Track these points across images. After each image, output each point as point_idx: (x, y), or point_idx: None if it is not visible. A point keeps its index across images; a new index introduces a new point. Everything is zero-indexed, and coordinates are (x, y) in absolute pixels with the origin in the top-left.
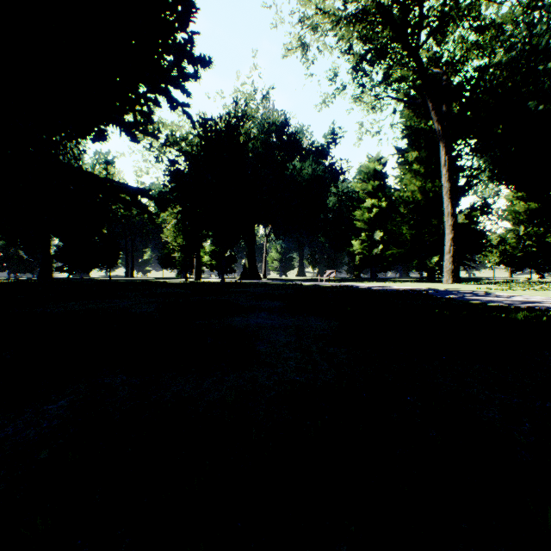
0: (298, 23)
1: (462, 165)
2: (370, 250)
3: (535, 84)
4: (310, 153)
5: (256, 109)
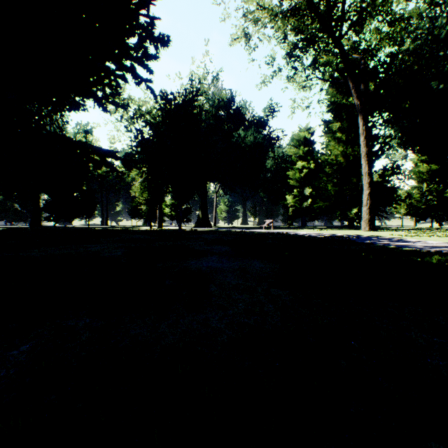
0: (242, 17)
1: (377, 134)
2: (301, 204)
3: (436, 67)
4: (252, 124)
5: (207, 88)
